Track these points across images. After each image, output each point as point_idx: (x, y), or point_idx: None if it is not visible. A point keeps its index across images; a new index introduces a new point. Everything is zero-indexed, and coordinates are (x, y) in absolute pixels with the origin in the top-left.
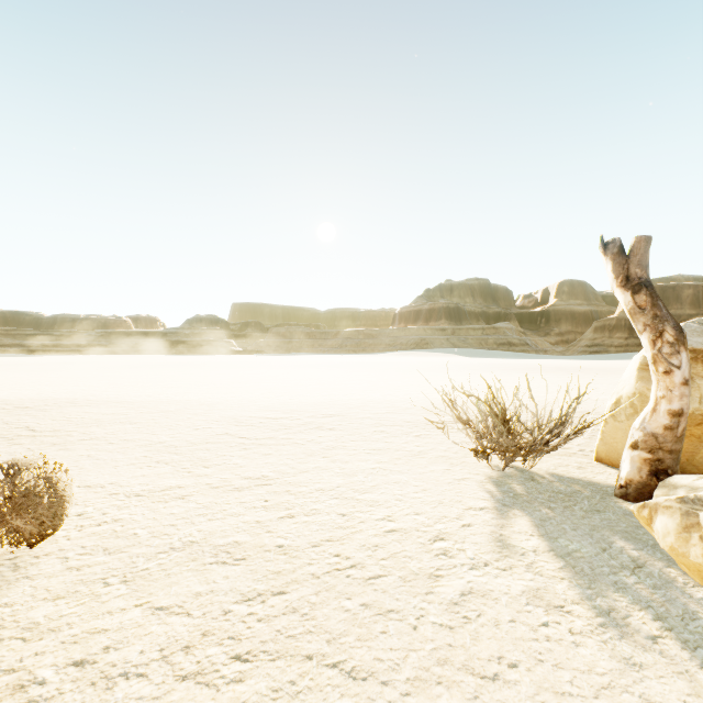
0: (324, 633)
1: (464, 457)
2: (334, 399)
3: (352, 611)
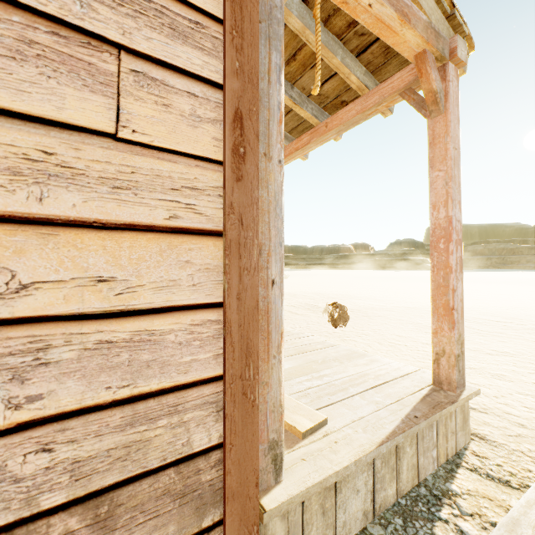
0: None
1: None
2: None
3: None
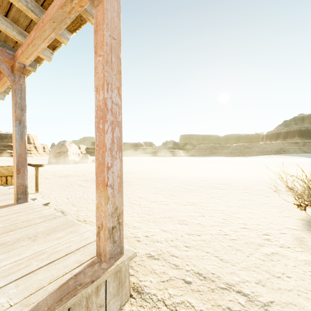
0: (213, 248)
1: (291, 208)
2: (225, 177)
3: (223, 246)
